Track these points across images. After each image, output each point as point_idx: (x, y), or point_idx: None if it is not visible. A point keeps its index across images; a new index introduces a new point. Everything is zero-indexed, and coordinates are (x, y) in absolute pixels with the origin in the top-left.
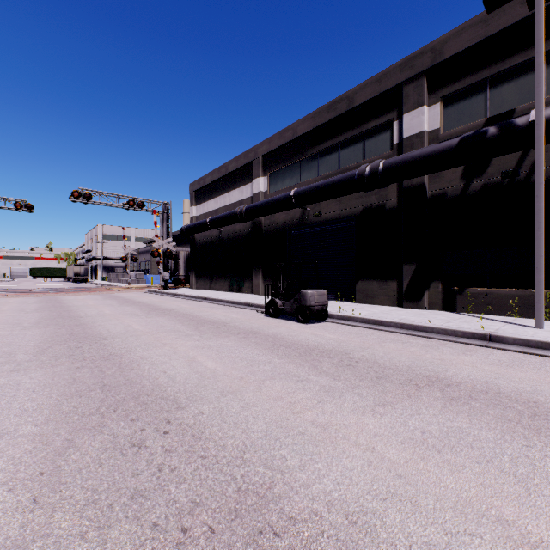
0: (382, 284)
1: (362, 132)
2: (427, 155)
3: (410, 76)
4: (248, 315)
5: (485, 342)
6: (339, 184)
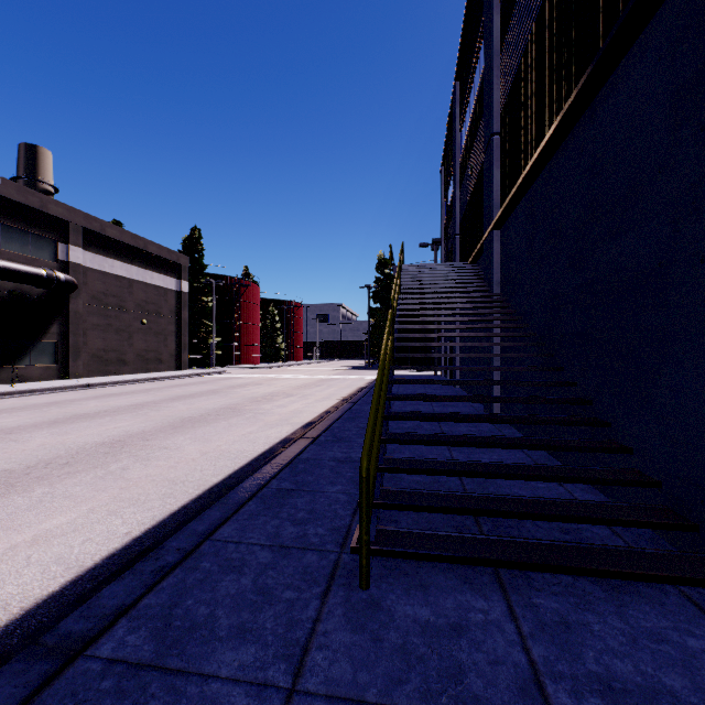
0: None
1: None
2: None
3: None
4: None
5: None
6: None
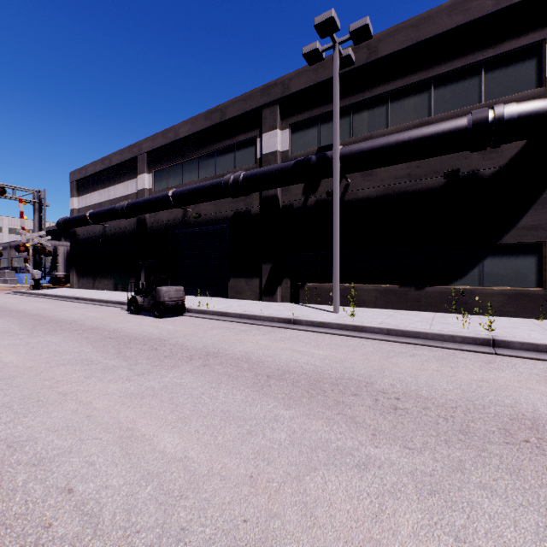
0: (249, 281)
1: (233, 144)
2: (273, 172)
3: (267, 102)
4: (110, 313)
5: (290, 325)
6: (209, 189)
